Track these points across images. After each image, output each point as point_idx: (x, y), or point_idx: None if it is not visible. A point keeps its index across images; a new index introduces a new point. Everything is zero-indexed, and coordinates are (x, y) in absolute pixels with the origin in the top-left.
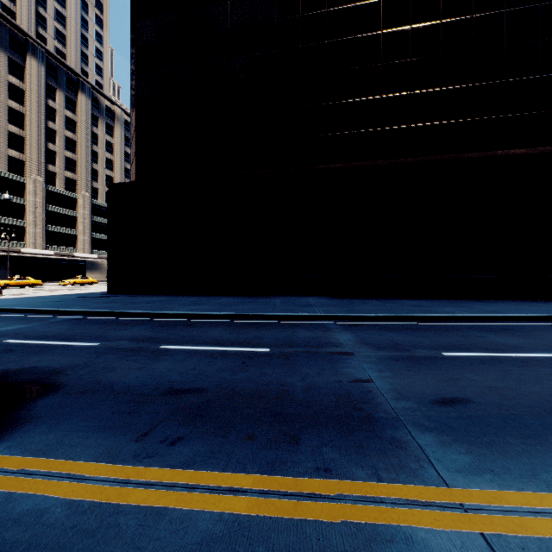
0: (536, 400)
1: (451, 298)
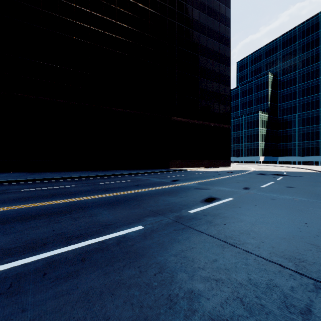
0: (18, 197)
1: (94, 170)
